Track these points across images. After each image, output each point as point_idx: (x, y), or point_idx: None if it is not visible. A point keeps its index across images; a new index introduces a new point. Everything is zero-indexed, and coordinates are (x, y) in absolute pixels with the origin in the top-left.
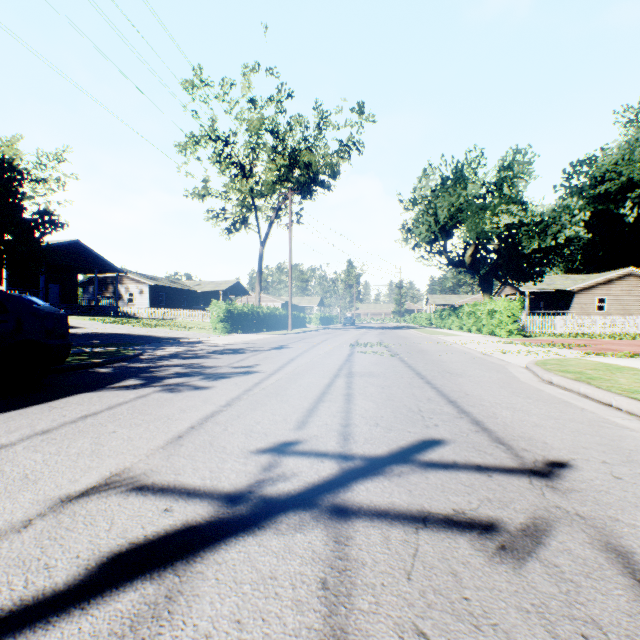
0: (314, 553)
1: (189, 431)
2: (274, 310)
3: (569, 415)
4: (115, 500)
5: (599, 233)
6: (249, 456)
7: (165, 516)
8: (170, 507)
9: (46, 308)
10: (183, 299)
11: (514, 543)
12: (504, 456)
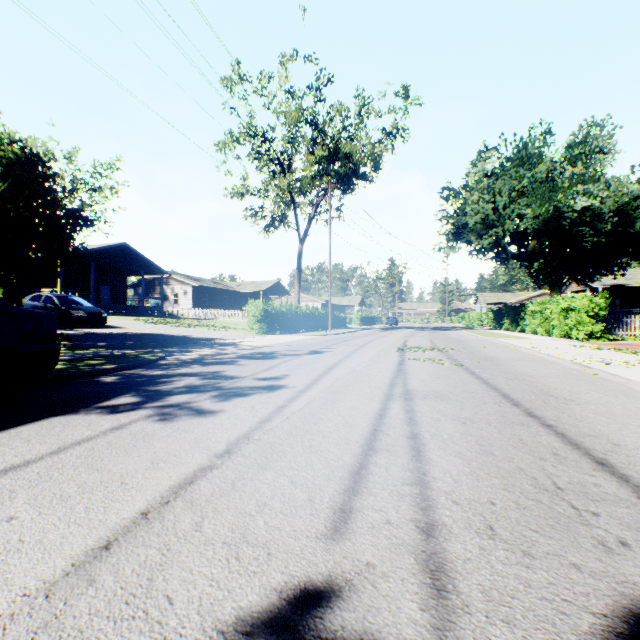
0: None
1: (132, 527)
2: (313, 310)
3: None
4: None
5: None
6: None
7: None
8: None
9: (89, 308)
10: (225, 299)
11: None
12: None
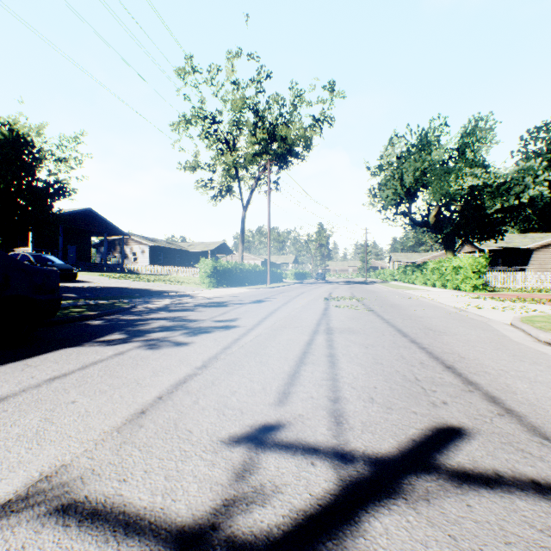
0: None
1: (155, 403)
2: (254, 267)
3: None
4: (21, 536)
5: None
6: (219, 449)
7: None
8: None
9: (61, 265)
10: (178, 258)
11: None
12: None
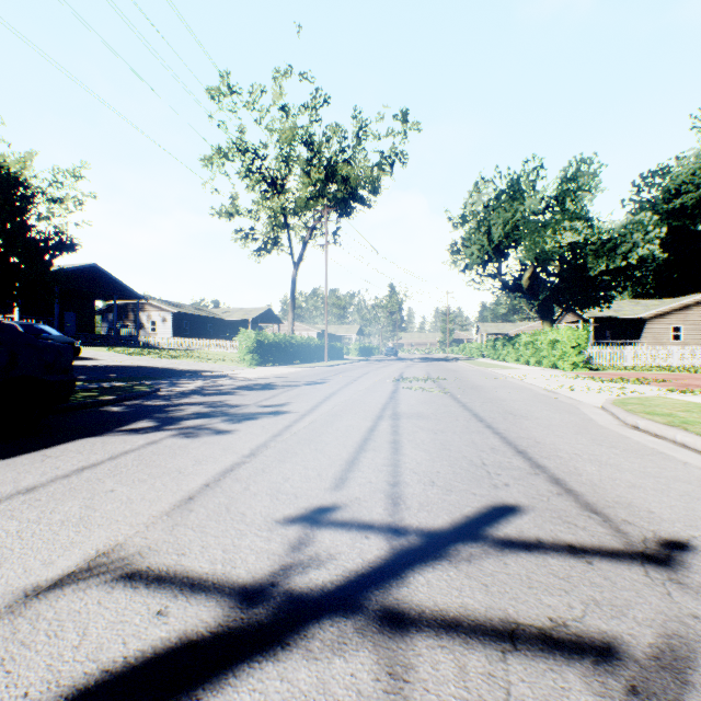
0: (360, 696)
1: (202, 490)
2: (308, 340)
3: (671, 471)
4: (95, 595)
5: (673, 253)
6: (274, 528)
7: (156, 623)
8: (165, 608)
9: (59, 338)
10: (209, 328)
11: (649, 682)
12: (602, 531)
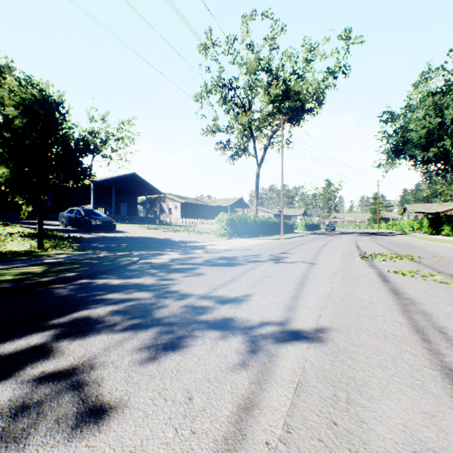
0: None
1: None
2: (268, 218)
3: None
4: None
5: None
6: None
7: None
8: None
9: (103, 218)
10: (203, 212)
11: None
12: None
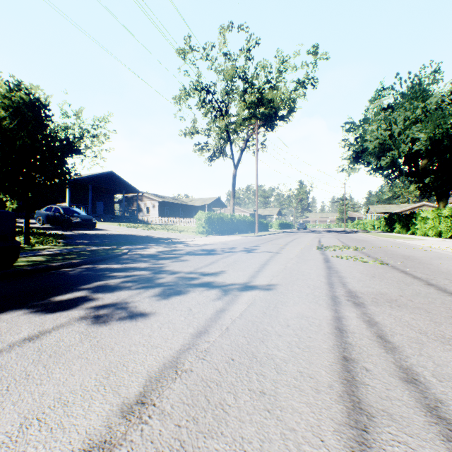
0: None
1: None
2: (244, 217)
3: None
4: None
5: None
6: None
7: None
8: None
9: (83, 216)
10: (181, 211)
11: None
12: None
